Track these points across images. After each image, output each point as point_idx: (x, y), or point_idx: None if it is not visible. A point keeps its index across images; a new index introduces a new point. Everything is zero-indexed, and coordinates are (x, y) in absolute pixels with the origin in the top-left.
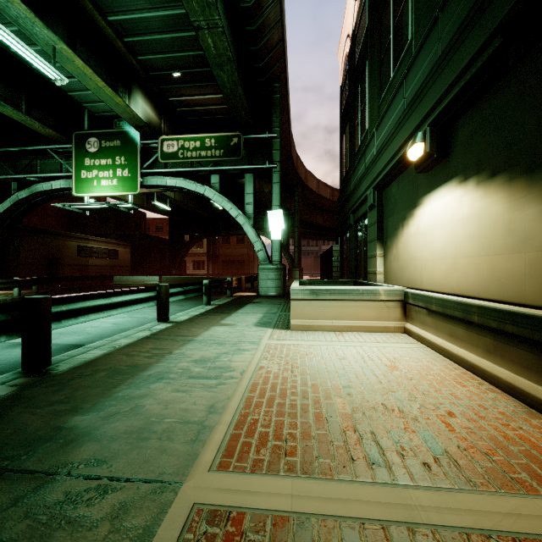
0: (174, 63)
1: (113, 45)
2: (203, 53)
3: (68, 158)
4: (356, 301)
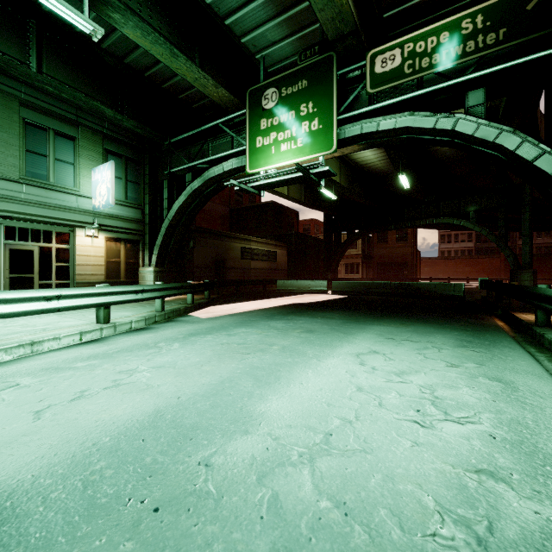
0: None
1: None
2: None
3: (239, 133)
4: None
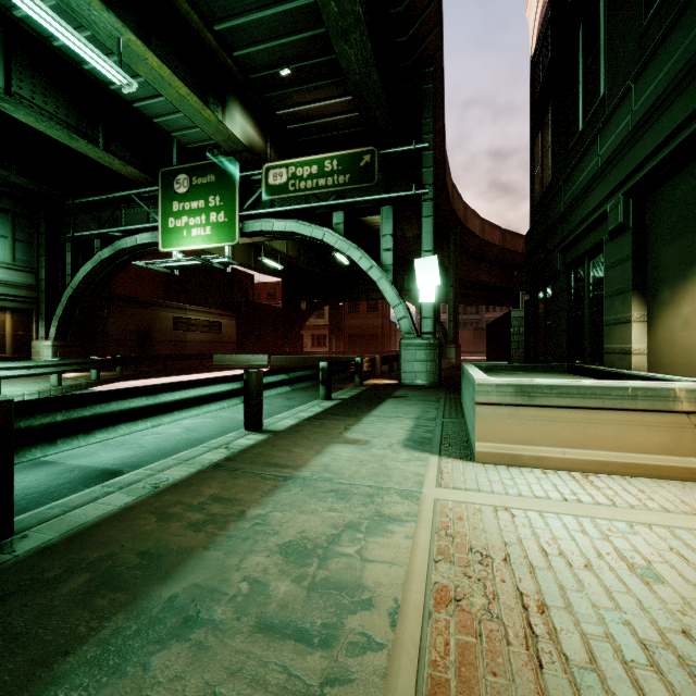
0: (282, 54)
1: (202, 39)
2: (321, 33)
3: (155, 205)
4: (618, 412)
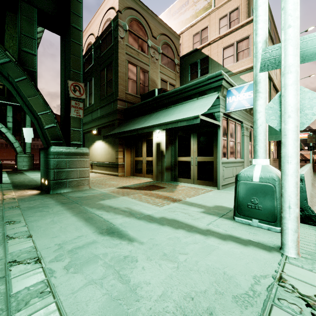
0: None
1: None
2: None
3: None
4: None
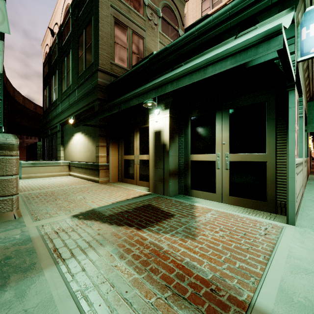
0: None
1: None
2: None
3: None
4: (51, 166)
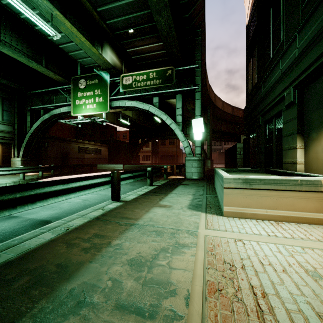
0: (129, 22)
1: (91, 15)
2: (148, 12)
3: (69, 94)
4: (293, 192)
